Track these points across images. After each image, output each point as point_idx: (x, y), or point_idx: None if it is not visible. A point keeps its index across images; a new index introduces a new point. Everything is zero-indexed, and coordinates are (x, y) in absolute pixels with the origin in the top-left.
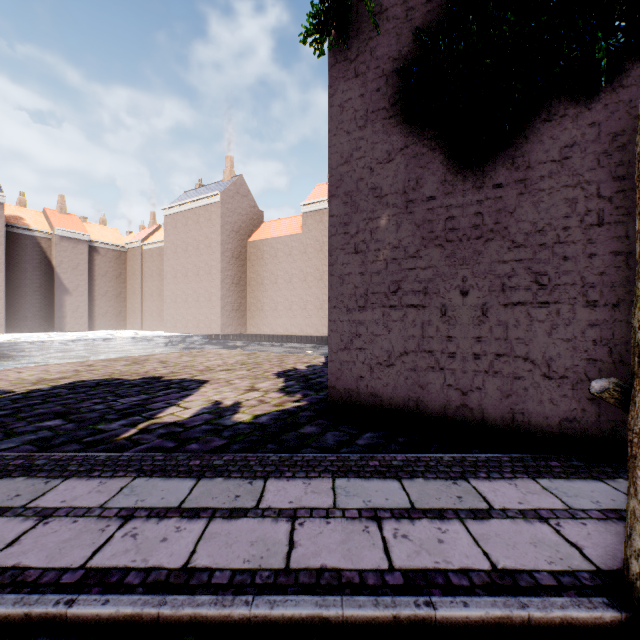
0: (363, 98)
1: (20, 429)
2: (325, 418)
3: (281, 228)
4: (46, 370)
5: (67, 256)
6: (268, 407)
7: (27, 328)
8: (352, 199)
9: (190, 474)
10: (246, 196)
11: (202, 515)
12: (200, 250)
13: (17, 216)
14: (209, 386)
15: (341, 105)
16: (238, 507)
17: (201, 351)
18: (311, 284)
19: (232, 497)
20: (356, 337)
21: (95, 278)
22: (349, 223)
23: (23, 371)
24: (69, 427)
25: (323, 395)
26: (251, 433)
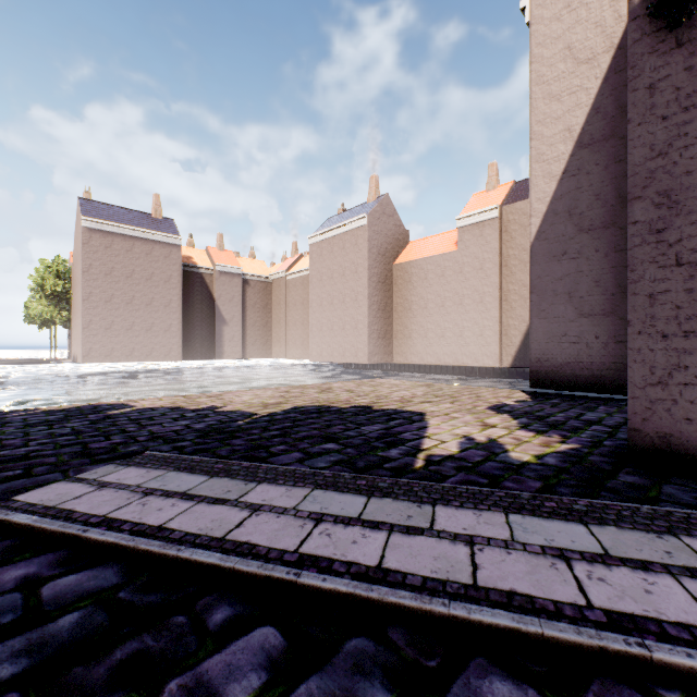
0: (691, 71)
1: (311, 450)
2: (632, 466)
3: (431, 247)
4: (256, 395)
5: (225, 289)
6: (536, 447)
7: (195, 356)
8: (671, 199)
9: (564, 517)
10: (392, 216)
11: (654, 569)
12: (346, 276)
13: (188, 256)
14: (433, 419)
15: (651, 86)
16: (689, 566)
17: (371, 381)
18: (468, 308)
19: (662, 552)
20: (678, 369)
21: (246, 309)
22: (665, 229)
23: (239, 395)
24: (352, 452)
25: (587, 437)
26: (559, 476)
